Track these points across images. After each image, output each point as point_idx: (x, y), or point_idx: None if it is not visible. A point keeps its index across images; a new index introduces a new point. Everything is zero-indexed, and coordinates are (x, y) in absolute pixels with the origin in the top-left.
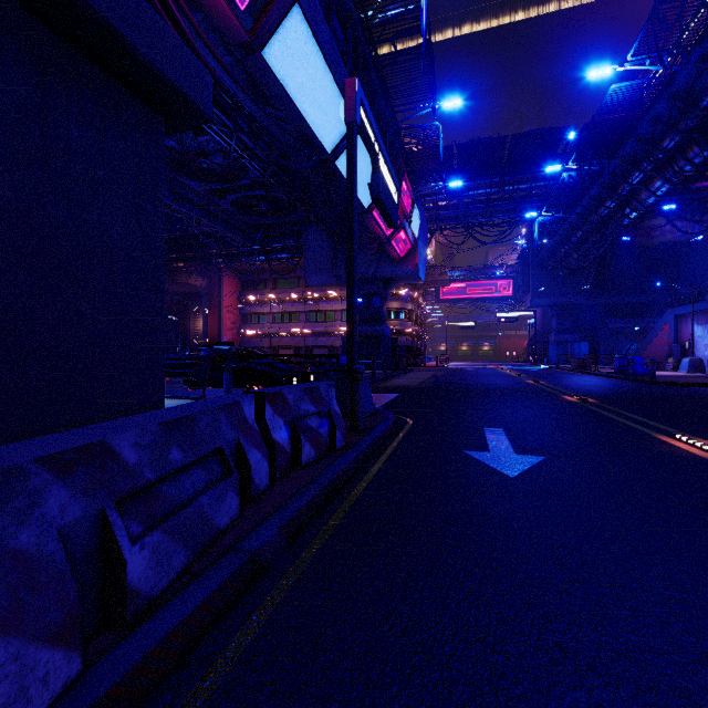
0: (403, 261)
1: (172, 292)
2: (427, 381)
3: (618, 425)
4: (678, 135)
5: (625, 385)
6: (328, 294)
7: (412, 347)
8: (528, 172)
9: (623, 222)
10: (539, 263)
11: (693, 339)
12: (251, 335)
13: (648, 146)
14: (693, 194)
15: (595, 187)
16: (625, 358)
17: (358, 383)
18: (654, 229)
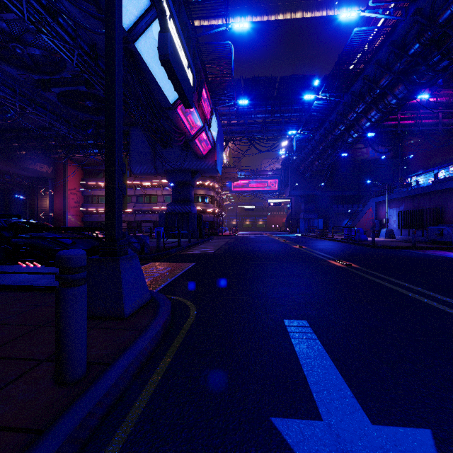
0: (205, 158)
1: (19, 176)
2: (222, 247)
3: (414, 302)
4: (392, 75)
5: (359, 248)
6: (152, 183)
7: (213, 222)
8: (289, 105)
9: (348, 140)
10: (294, 168)
11: (387, 217)
12: (92, 212)
13: (371, 83)
14: (382, 128)
15: (333, 114)
16: (352, 229)
17: (68, 285)
18: (358, 151)
